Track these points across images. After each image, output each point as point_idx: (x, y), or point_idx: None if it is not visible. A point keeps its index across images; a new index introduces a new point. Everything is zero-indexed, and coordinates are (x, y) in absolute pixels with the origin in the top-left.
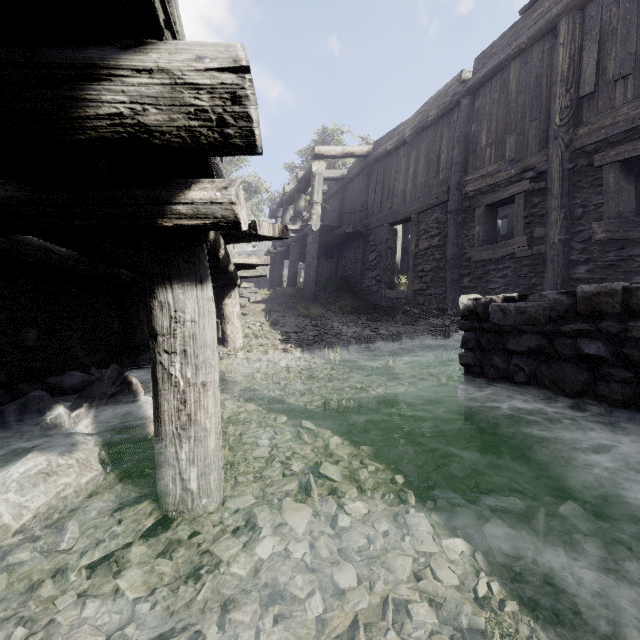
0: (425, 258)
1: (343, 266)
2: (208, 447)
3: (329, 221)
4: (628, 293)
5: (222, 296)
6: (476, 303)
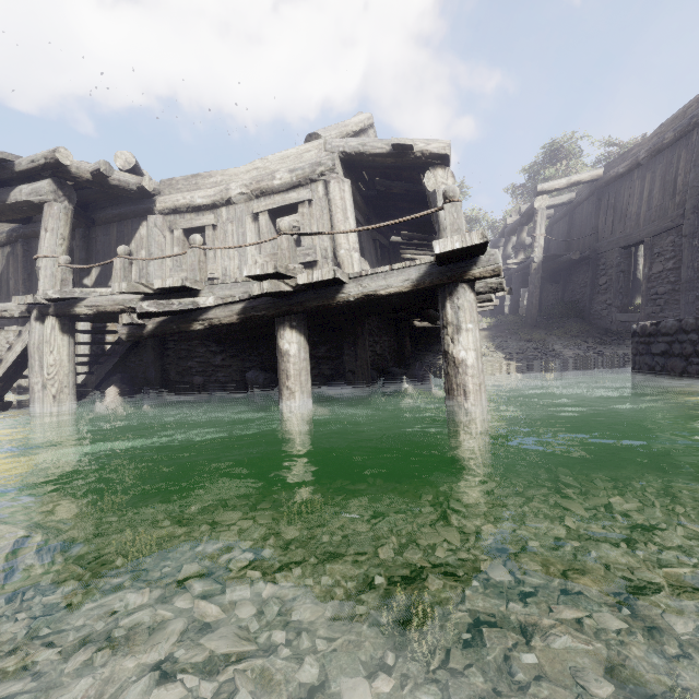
0: (659, 281)
1: (570, 291)
2: None
3: (555, 245)
4: (698, 320)
5: None
6: (637, 326)
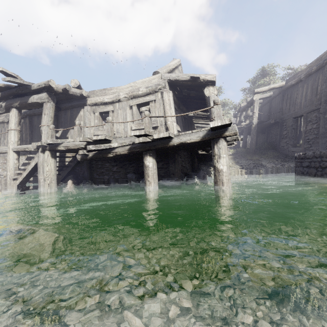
0: (310, 133)
1: (270, 137)
2: None
3: (263, 116)
4: (321, 152)
5: None
6: (297, 155)
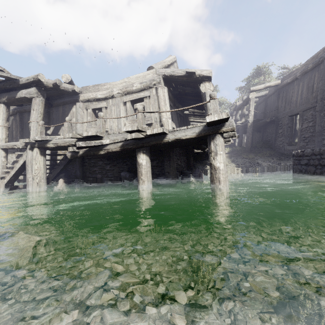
0: (305, 131)
1: (266, 135)
2: None
3: (259, 115)
4: (320, 150)
5: None
6: (294, 152)
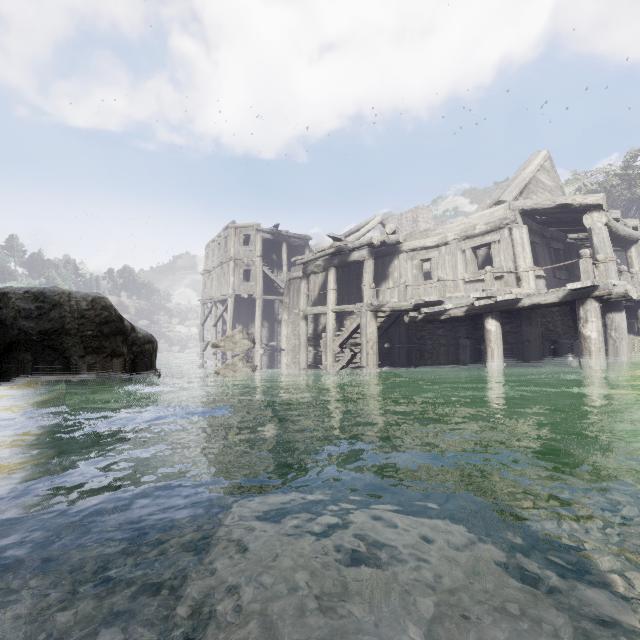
0: None
1: None
2: (623, 355)
3: None
4: None
5: (637, 307)
6: None
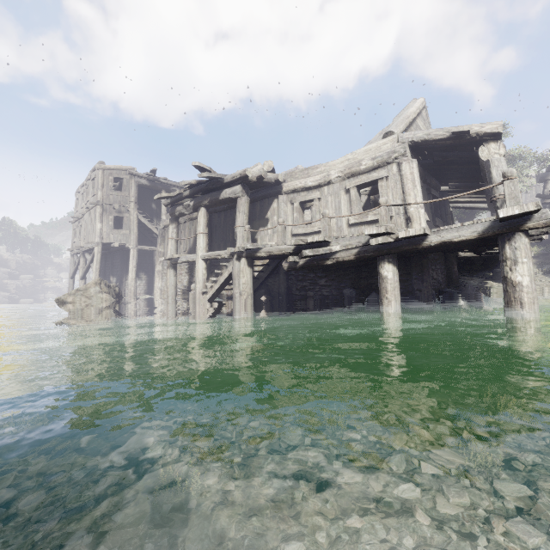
0: None
1: None
2: None
3: None
4: None
5: None
6: None
